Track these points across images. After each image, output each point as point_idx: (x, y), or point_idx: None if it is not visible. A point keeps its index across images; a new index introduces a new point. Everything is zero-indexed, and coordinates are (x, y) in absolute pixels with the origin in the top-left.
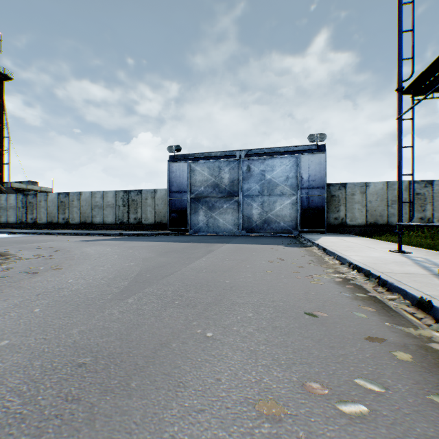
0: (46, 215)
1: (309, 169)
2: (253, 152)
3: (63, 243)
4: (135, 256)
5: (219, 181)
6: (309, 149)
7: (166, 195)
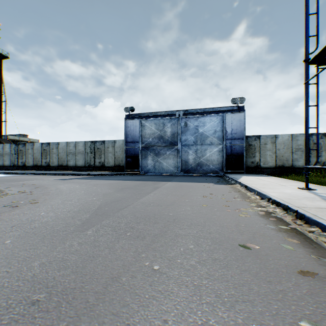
0: (33, 160)
1: (232, 124)
2: (189, 112)
3: (43, 181)
4: (97, 192)
5: (163, 134)
6: (232, 109)
7: (123, 144)
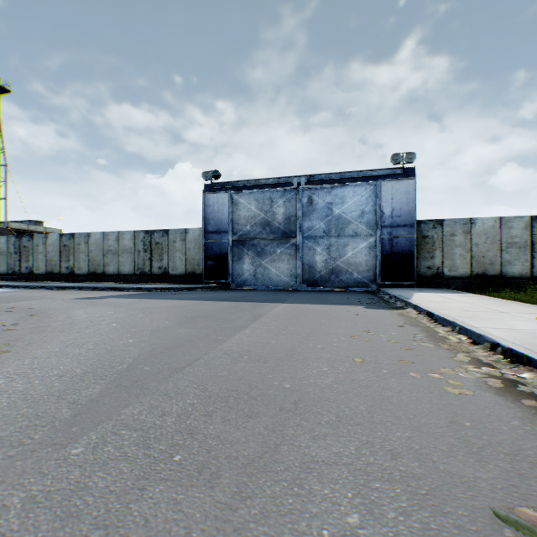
0: (46, 263)
1: (393, 200)
2: (316, 179)
3: (53, 301)
4: (142, 326)
5: (271, 217)
6: (393, 173)
7: (200, 236)
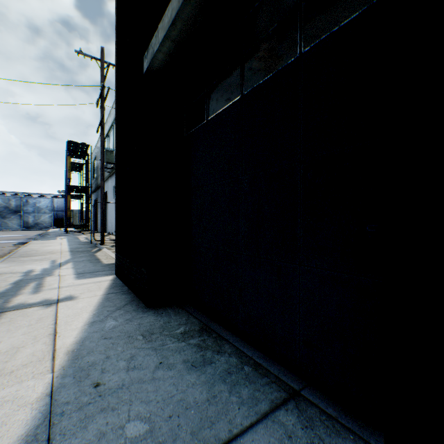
0: None
1: (58, 203)
2: (30, 194)
3: None
4: None
5: (10, 205)
6: (58, 196)
7: None
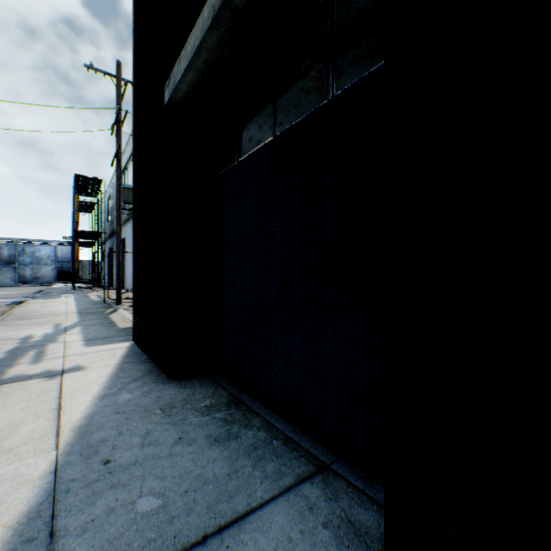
0: None
1: (63, 253)
2: (28, 240)
3: None
4: None
5: (2, 255)
6: (64, 243)
7: None
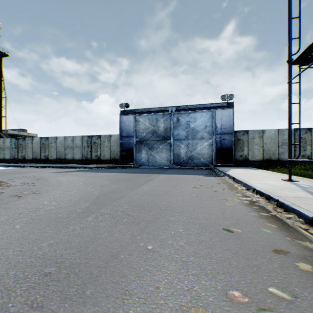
0: (32, 153)
1: (222, 120)
2: (181, 108)
3: (43, 173)
4: (95, 184)
5: (157, 129)
6: (222, 105)
7: (118, 139)
